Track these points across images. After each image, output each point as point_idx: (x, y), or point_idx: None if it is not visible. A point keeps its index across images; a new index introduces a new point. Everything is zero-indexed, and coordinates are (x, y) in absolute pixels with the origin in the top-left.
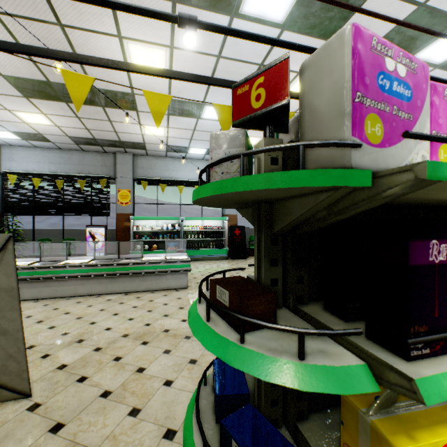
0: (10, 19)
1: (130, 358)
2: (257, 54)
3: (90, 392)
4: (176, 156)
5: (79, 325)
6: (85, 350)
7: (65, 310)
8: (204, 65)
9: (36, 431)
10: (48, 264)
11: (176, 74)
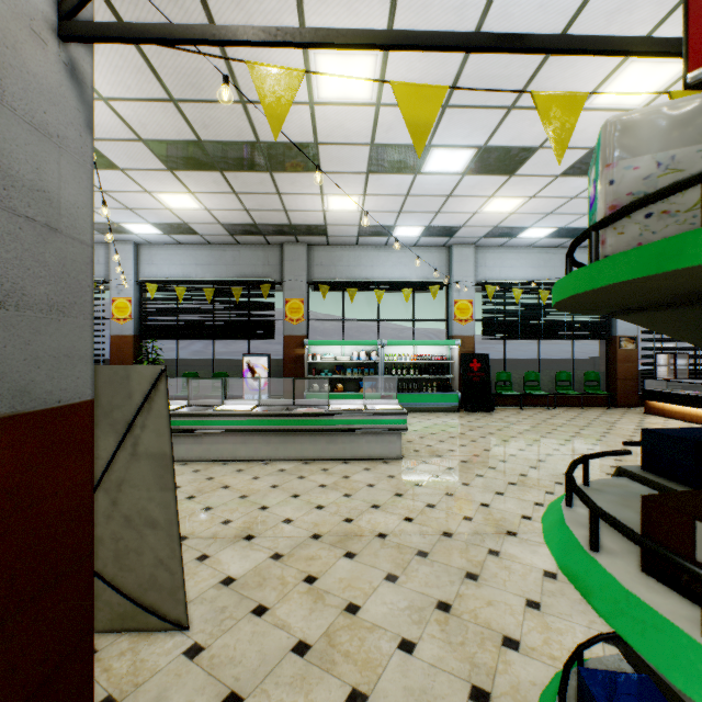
0: (155, 49)
1: (330, 582)
2: (545, 31)
3: (275, 640)
4: (372, 242)
5: (245, 510)
6: (258, 556)
7: (222, 482)
8: (440, 71)
9: (200, 701)
10: (198, 410)
11: (457, 38)
